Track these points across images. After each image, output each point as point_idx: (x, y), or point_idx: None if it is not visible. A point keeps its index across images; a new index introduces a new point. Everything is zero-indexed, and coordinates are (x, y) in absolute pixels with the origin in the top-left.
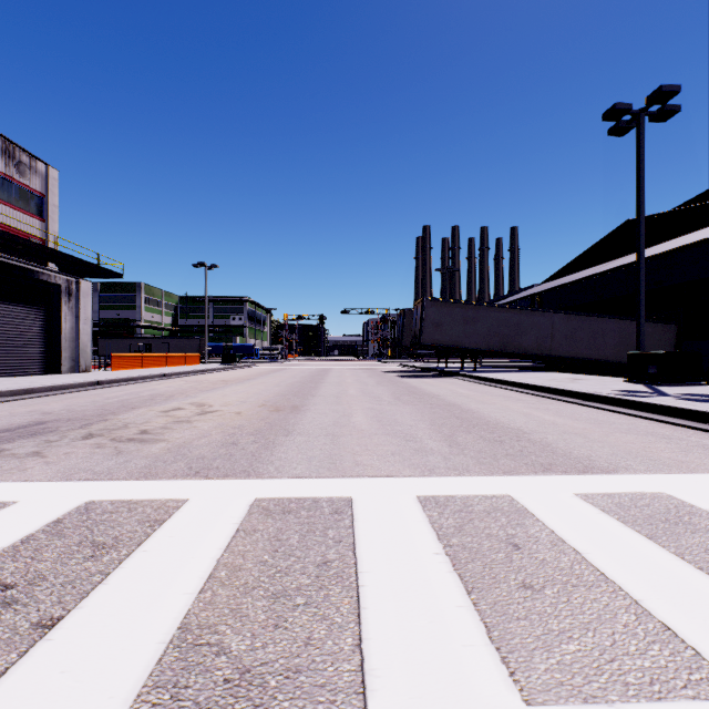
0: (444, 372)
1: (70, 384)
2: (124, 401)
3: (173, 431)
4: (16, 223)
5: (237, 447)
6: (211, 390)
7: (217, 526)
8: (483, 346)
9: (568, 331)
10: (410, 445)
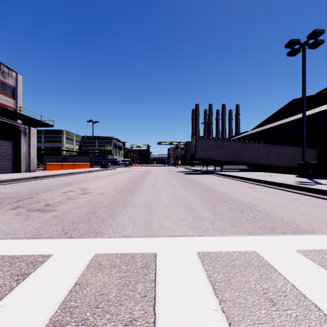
0: (206, 172)
1: (21, 178)
2: (45, 187)
3: (63, 204)
4: (1, 100)
5: (95, 214)
6: (91, 181)
7: (62, 280)
8: (225, 159)
9: (266, 152)
10: (191, 214)
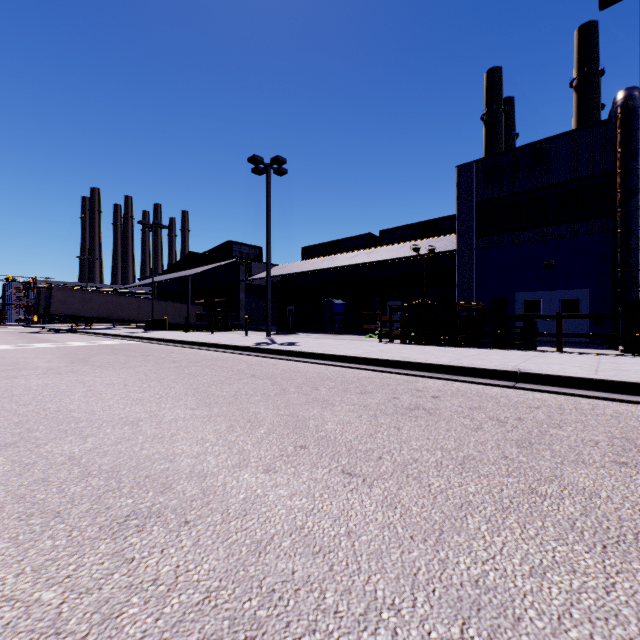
0: (70, 331)
1: None
2: None
3: None
4: None
5: None
6: None
7: None
8: (96, 315)
9: (149, 308)
10: (14, 343)
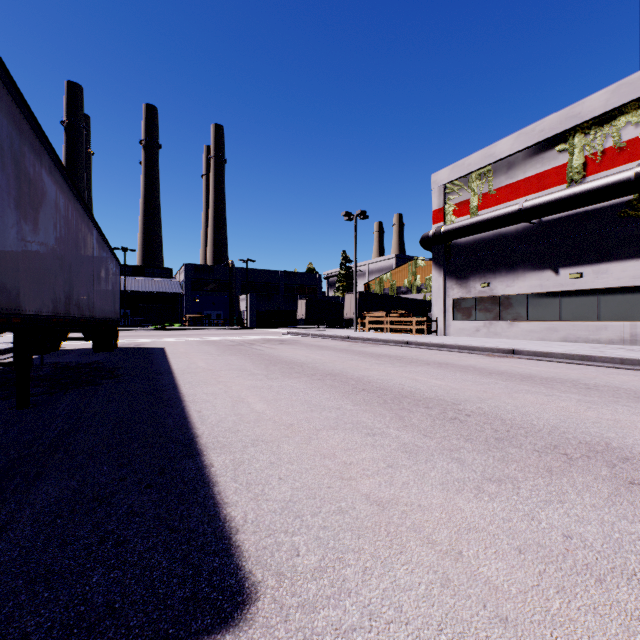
0: None
1: None
2: None
3: None
4: None
5: None
6: None
7: None
8: None
9: None
10: None
